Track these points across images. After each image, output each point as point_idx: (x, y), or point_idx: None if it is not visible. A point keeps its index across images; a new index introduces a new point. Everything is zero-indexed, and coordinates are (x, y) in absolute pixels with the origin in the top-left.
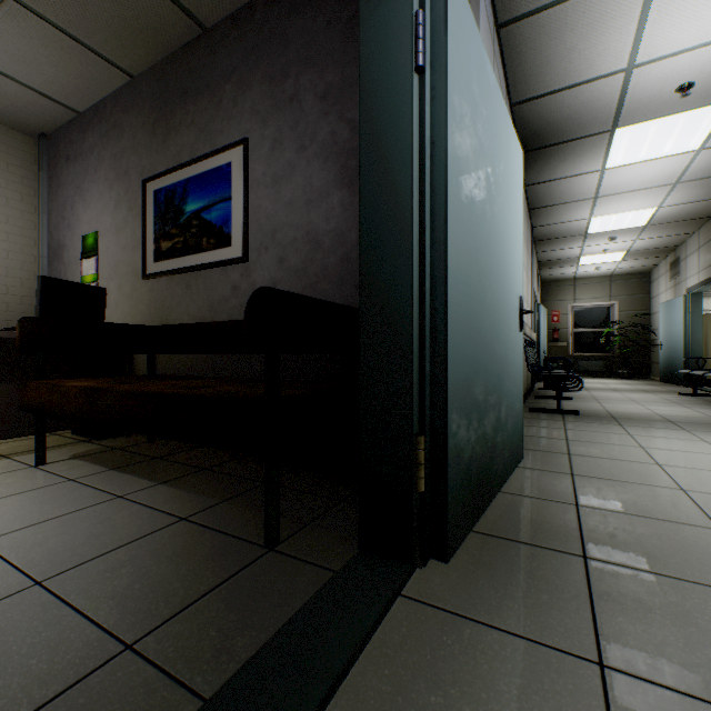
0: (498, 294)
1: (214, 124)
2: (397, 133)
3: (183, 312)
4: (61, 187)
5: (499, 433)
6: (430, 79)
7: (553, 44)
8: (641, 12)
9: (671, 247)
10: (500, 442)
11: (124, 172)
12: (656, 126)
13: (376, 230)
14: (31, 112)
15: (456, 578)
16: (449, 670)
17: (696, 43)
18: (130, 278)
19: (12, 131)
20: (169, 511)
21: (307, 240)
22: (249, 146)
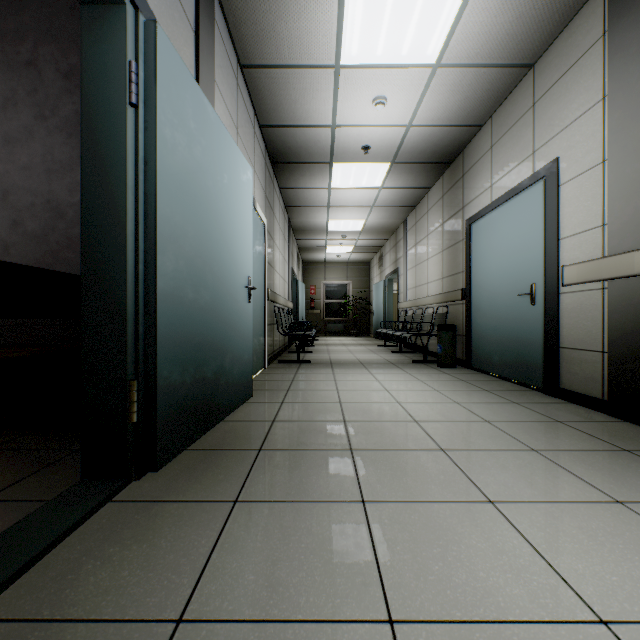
0: (221, 275)
1: None
2: (115, 148)
3: None
4: None
5: (223, 378)
6: (144, 113)
7: (283, 94)
8: (334, 94)
9: (378, 247)
10: (224, 384)
11: None
12: (355, 167)
13: (96, 220)
14: None
15: (162, 480)
16: (132, 532)
17: (367, 123)
18: None
19: None
20: None
21: (48, 208)
22: None
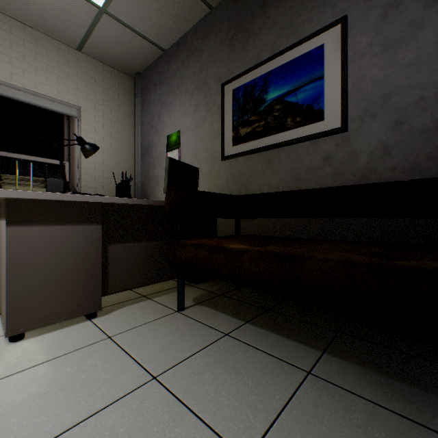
0: None
1: (300, 17)
2: None
3: (263, 183)
4: (150, 105)
5: None
6: None
7: None
8: None
9: None
10: None
11: (203, 83)
12: None
13: None
14: (135, 56)
15: None
16: None
17: None
18: (208, 161)
19: (121, 73)
20: (418, 420)
21: None
22: (347, 23)
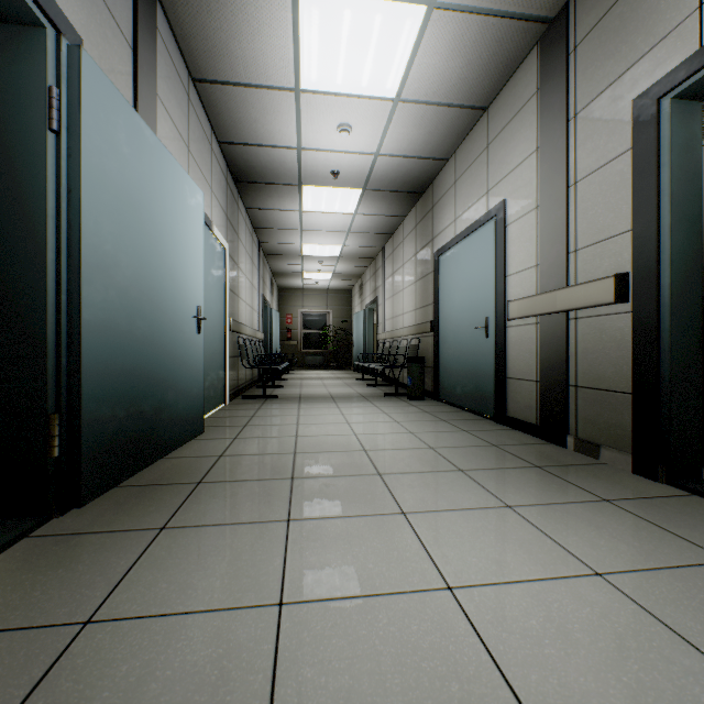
0: (163, 305)
1: None
2: (33, 174)
3: None
4: None
5: (165, 412)
6: (68, 140)
7: (242, 112)
8: (297, 116)
9: (359, 274)
10: (167, 419)
11: None
12: (326, 191)
13: (12, 248)
14: None
15: (88, 515)
16: (48, 561)
17: (334, 149)
18: None
19: None
20: None
21: None
22: None
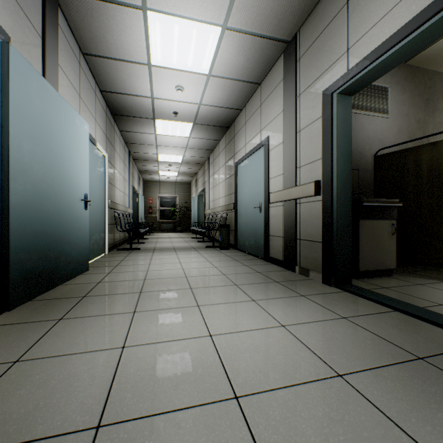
0: (62, 193)
1: None
2: None
3: None
4: None
5: (63, 257)
6: (1, 97)
7: (115, 74)
8: (150, 79)
9: (195, 173)
10: (64, 261)
11: None
12: (171, 123)
13: None
14: None
15: (14, 315)
16: None
17: (174, 99)
18: None
19: None
20: None
21: None
22: None
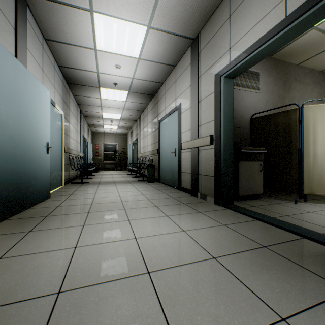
0: (30, 142)
1: None
2: None
3: None
4: None
5: (31, 188)
6: None
7: (70, 55)
8: (96, 59)
9: (130, 127)
10: (32, 191)
11: None
12: (112, 91)
13: None
14: None
15: None
16: None
17: (114, 74)
18: None
19: None
20: None
21: None
22: None
